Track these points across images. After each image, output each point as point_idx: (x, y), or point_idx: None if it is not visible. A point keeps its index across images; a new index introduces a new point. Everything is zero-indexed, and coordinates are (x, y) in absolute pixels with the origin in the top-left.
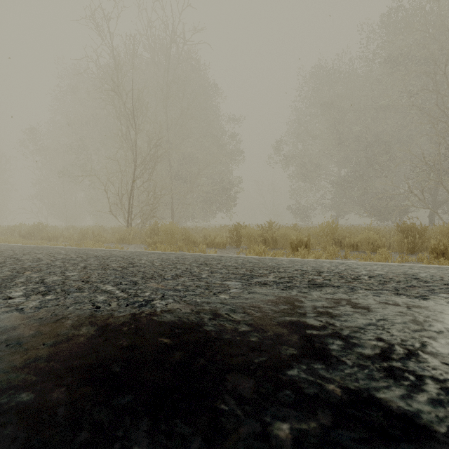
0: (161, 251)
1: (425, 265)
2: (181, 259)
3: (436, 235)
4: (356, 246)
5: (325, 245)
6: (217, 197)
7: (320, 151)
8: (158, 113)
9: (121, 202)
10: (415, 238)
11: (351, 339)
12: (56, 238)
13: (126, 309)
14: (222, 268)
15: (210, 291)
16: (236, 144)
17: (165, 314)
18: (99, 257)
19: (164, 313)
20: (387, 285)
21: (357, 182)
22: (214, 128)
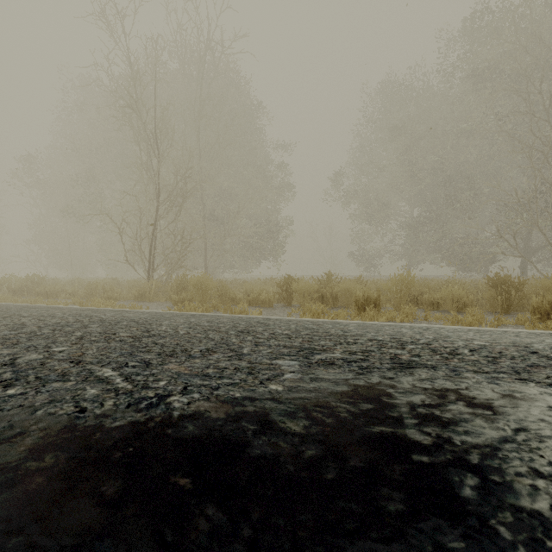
0: (190, 312)
1: (533, 331)
2: (215, 325)
3: (536, 290)
4: (436, 304)
5: (399, 303)
6: (262, 242)
7: (389, 186)
8: (187, 137)
9: (139, 248)
10: (511, 294)
11: (489, 473)
12: (56, 294)
13: (126, 412)
14: (269, 337)
15: (254, 377)
16: (284, 177)
17: (185, 423)
18: (105, 322)
19: (184, 422)
20: (500, 365)
21: (433, 224)
22: (257, 157)
